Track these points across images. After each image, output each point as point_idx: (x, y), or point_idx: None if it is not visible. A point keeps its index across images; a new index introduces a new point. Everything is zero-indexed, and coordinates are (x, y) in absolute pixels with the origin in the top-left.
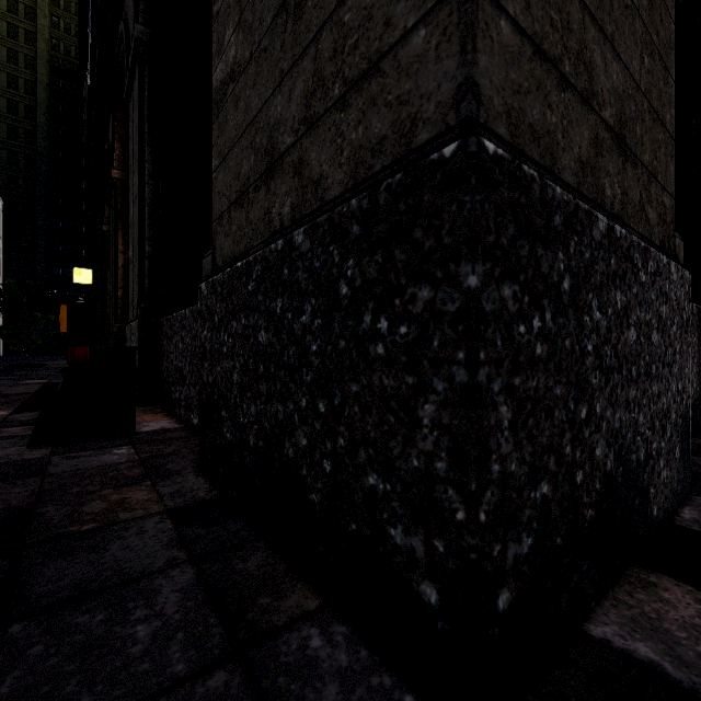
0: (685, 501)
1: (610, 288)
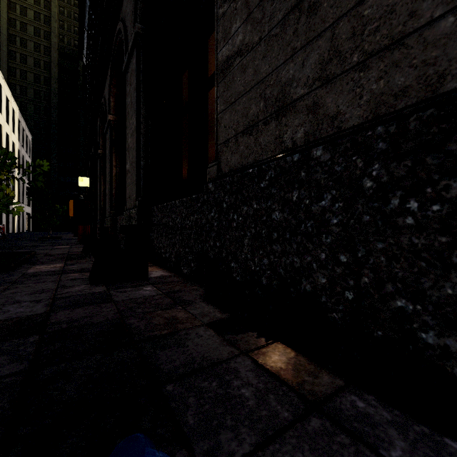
0: None
1: None
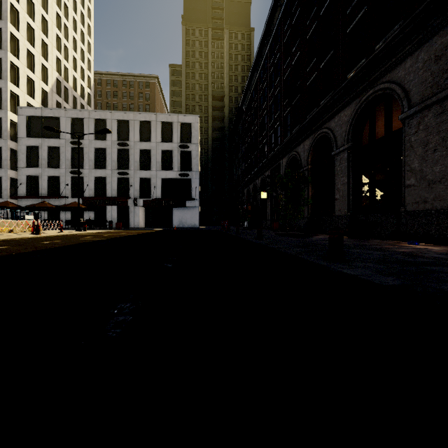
0: None
1: None
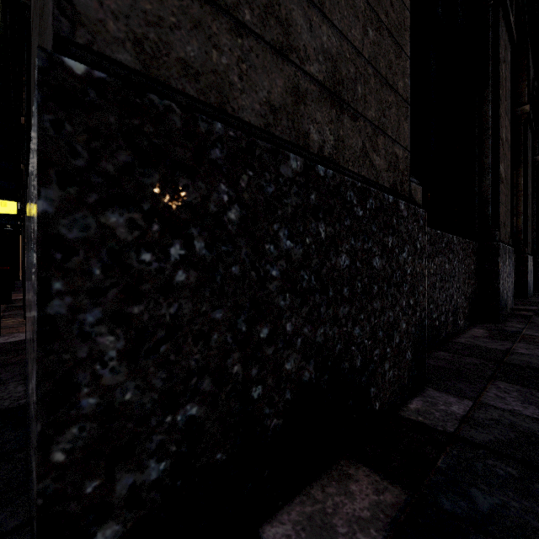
0: (418, 392)
1: (309, 220)
